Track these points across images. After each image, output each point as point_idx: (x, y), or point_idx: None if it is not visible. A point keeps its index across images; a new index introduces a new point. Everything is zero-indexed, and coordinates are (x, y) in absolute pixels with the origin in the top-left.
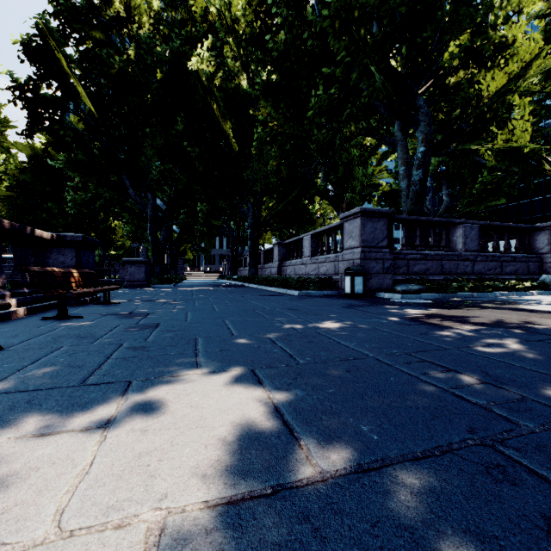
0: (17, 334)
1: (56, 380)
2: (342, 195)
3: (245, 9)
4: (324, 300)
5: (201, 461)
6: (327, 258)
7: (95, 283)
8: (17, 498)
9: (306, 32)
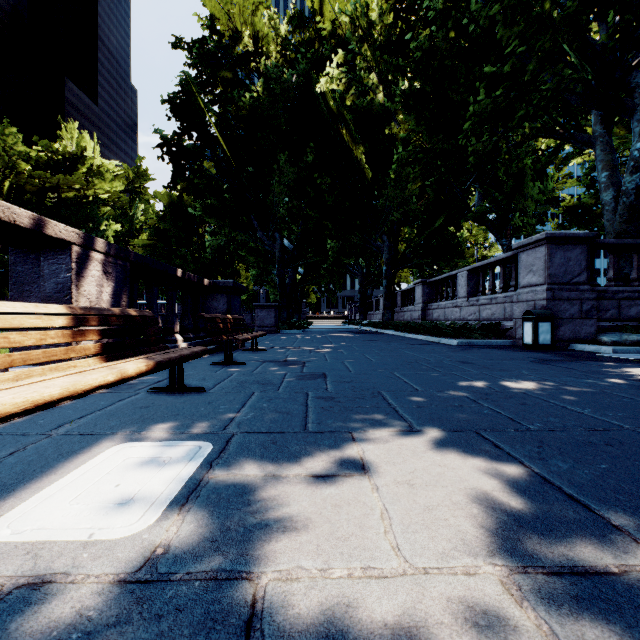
0: (204, 377)
1: (278, 424)
2: (506, 218)
3: (384, 10)
4: (497, 351)
5: (501, 525)
6: (492, 299)
7: (244, 329)
8: (345, 529)
9: (464, 20)
